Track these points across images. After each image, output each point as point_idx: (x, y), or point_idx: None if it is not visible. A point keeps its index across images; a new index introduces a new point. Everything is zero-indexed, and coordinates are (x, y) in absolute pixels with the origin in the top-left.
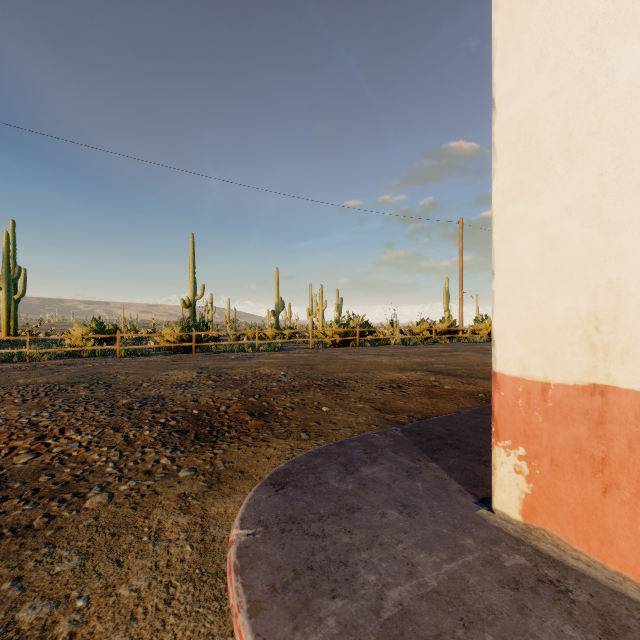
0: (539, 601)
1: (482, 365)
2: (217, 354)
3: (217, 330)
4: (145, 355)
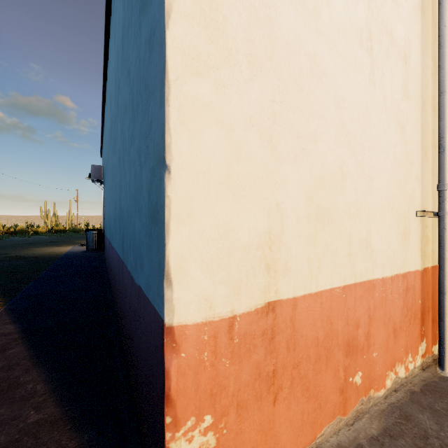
0: None
1: None
2: None
3: None
4: None
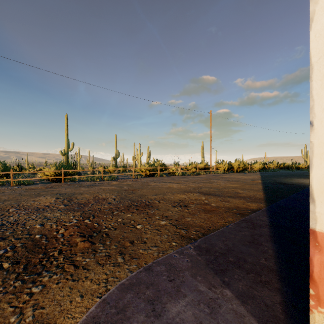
0: None
1: (227, 188)
2: (77, 183)
3: (82, 167)
4: (31, 184)
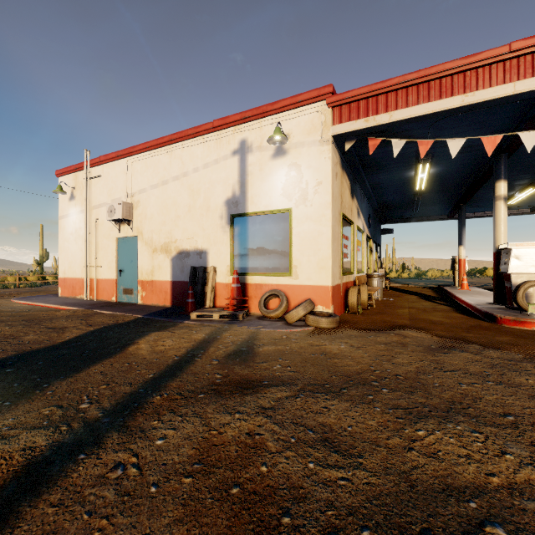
0: (53, 298)
1: None
2: None
3: None
4: None
